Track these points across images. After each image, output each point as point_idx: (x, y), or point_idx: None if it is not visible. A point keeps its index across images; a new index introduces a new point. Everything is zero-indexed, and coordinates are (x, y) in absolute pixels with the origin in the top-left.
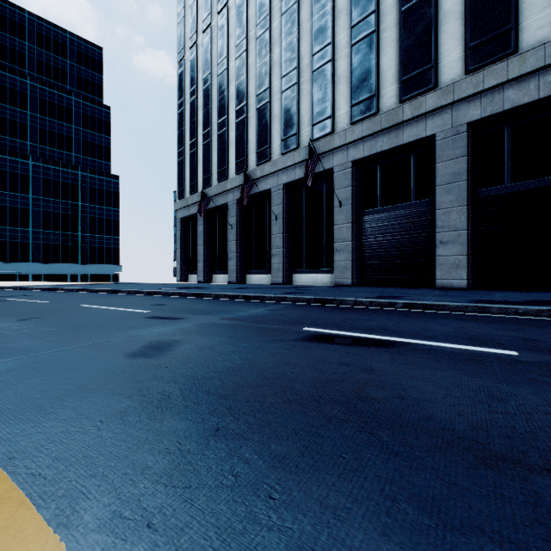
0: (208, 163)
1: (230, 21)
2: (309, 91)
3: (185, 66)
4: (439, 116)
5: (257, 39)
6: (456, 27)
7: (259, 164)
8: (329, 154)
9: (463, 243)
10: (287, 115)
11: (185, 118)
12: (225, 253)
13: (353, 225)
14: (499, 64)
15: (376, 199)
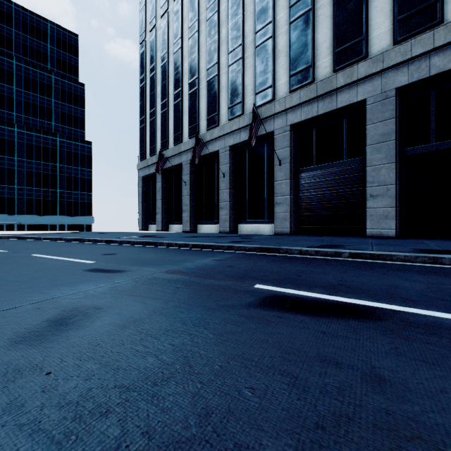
0: (165, 129)
1: (184, 6)
2: (252, 65)
3: (146, 47)
4: (369, 83)
5: (207, 20)
6: (385, 2)
7: (209, 129)
8: (270, 119)
9: (392, 196)
10: (233, 86)
11: (146, 91)
12: (180, 206)
13: (291, 181)
14: (426, 33)
15: (312, 158)
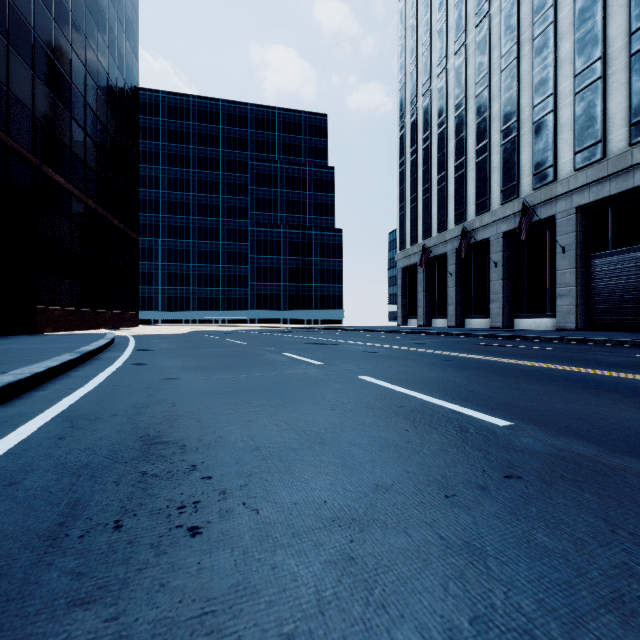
0: (428, 216)
1: (449, 82)
2: (529, 142)
3: (405, 128)
4: None
5: (476, 97)
6: None
7: (478, 215)
8: (551, 202)
9: None
10: (506, 167)
11: (405, 176)
12: (444, 299)
13: (577, 270)
14: None
15: (607, 242)
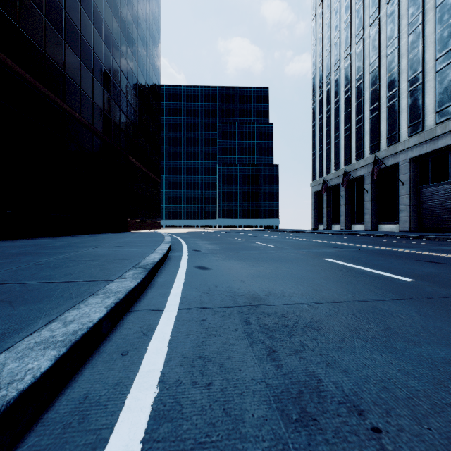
0: (329, 159)
1: (341, 76)
2: (385, 117)
3: (316, 103)
4: None
5: (356, 87)
6: None
7: (357, 160)
8: (396, 154)
9: None
10: (372, 132)
11: (316, 133)
12: (339, 212)
13: (410, 195)
14: None
15: (428, 179)
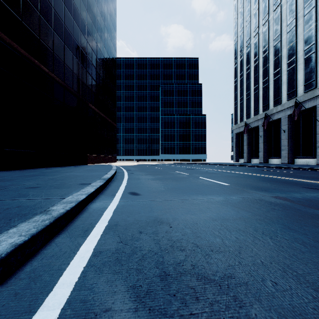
0: (249, 107)
1: (259, 39)
2: (302, 68)
3: (237, 63)
4: None
5: (274, 46)
6: None
7: (275, 106)
8: (313, 99)
9: None
10: (289, 82)
11: (237, 87)
12: (258, 149)
13: None
14: None
15: None
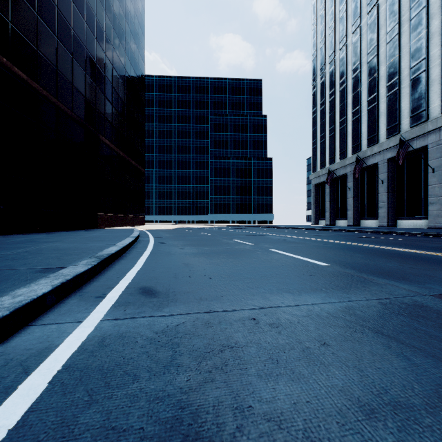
0: (333, 148)
1: (348, 53)
2: (408, 93)
3: (317, 87)
4: None
5: (368, 63)
6: None
7: (369, 146)
8: (423, 136)
9: None
10: (390, 112)
11: (317, 120)
12: (345, 206)
13: None
14: None
15: None
